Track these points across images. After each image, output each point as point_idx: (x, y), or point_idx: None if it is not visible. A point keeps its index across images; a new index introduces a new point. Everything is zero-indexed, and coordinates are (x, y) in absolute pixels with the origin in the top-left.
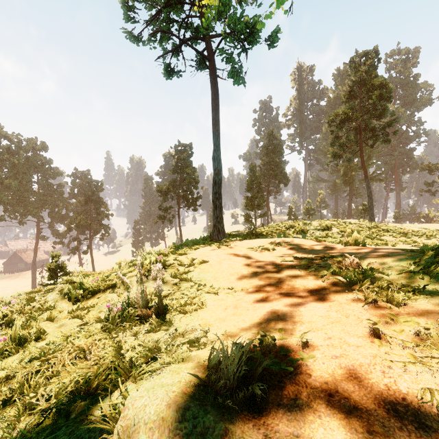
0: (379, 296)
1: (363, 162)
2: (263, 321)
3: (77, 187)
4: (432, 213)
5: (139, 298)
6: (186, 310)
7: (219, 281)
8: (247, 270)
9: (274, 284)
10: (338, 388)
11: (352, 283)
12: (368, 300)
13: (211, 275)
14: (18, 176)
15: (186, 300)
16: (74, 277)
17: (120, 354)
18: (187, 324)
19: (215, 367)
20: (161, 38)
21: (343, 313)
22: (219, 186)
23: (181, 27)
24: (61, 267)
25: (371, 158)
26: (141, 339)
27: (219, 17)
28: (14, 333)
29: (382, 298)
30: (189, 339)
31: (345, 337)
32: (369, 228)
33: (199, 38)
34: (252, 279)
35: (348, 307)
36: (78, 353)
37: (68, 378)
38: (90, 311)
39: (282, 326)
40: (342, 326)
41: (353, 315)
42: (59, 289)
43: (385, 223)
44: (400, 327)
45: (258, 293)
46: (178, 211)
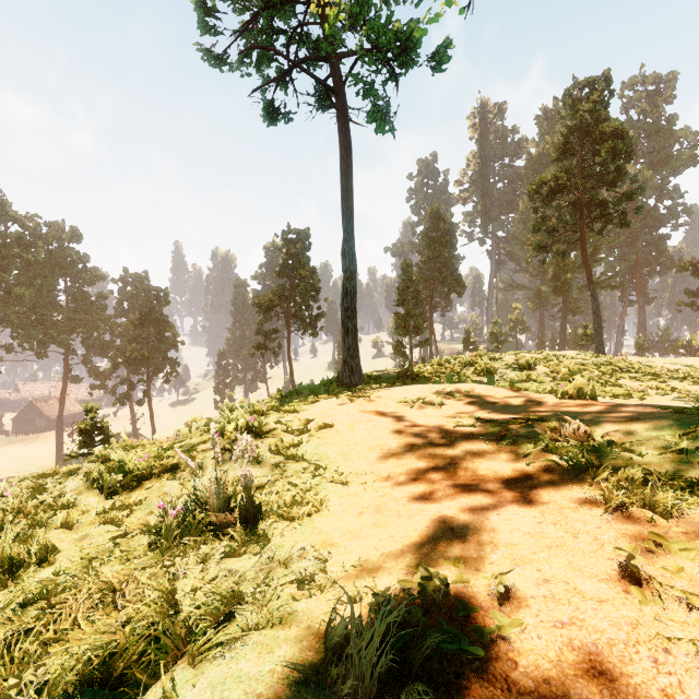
0: (630, 497)
1: (585, 257)
2: (425, 540)
3: (127, 299)
4: (697, 340)
5: (213, 494)
6: (294, 515)
7: (351, 461)
8: (398, 441)
9: (443, 467)
10: (570, 695)
11: (579, 469)
12: (610, 505)
13: (337, 449)
14: (34, 282)
15: (294, 496)
16: (109, 453)
17: (171, 605)
18: (294, 540)
19: (337, 643)
20: (259, 58)
21: (568, 529)
22: (352, 297)
23: (291, 42)
24: (100, 427)
25: (598, 251)
26: (214, 570)
27: (352, 23)
28: (1, 553)
29: (635, 499)
30: (296, 574)
31: (575, 580)
32: (597, 366)
33: (320, 58)
34: (407, 458)
35: (574, 516)
36: (103, 596)
37: (82, 646)
38: (133, 512)
39: (459, 552)
40: (568, 555)
41: (586, 532)
42: (86, 472)
43: (622, 358)
44: (674, 561)
45: (417, 483)
46: (287, 337)
